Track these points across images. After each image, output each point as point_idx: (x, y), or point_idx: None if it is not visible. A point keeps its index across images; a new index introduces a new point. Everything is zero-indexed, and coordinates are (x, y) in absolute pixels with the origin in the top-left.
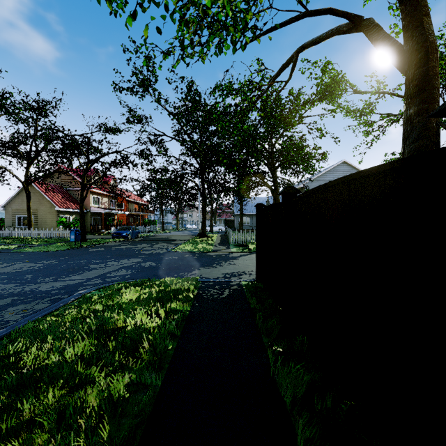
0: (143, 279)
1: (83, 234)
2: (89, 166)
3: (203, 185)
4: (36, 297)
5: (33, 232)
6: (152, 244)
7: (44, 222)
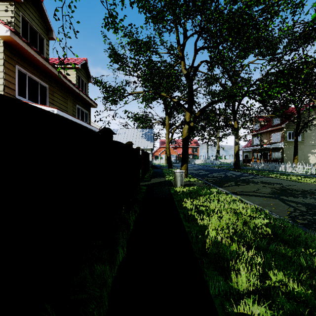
0: None
1: None
2: None
3: None
4: None
5: None
6: None
7: None
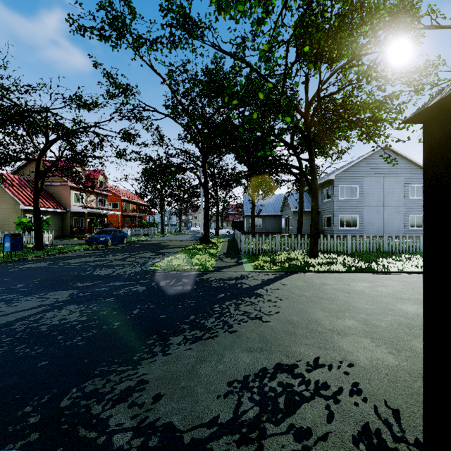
0: None
1: (38, 240)
2: (47, 146)
3: (205, 175)
4: None
5: None
6: (132, 254)
7: (7, 224)
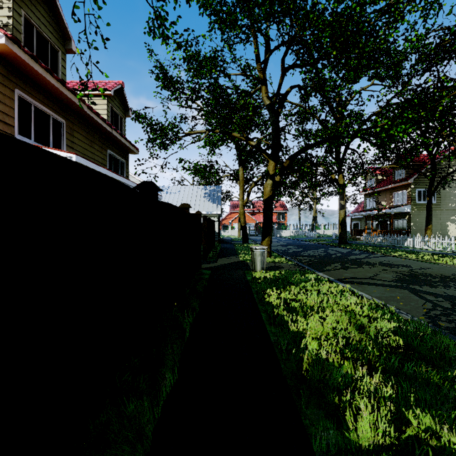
0: None
1: None
2: None
3: None
4: None
5: None
6: None
7: None
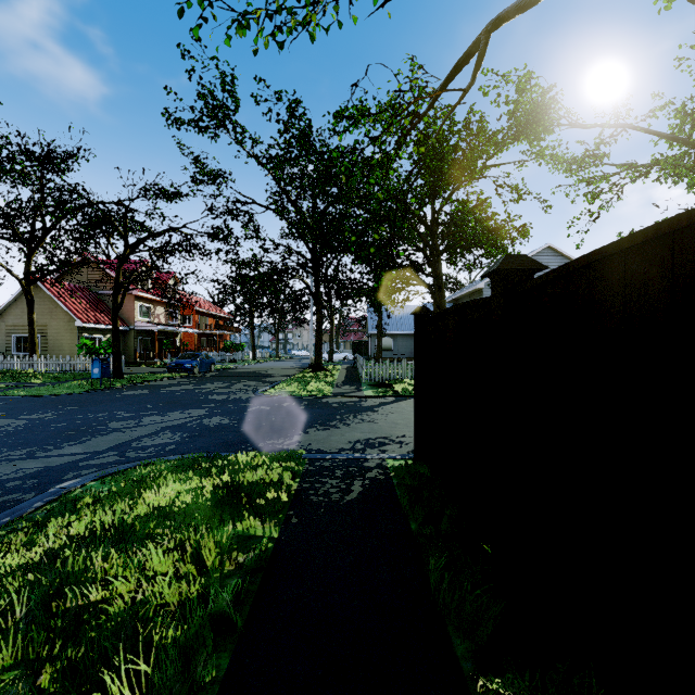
0: (198, 455)
1: (117, 366)
2: (127, 252)
3: (317, 284)
4: None
5: (37, 362)
6: (232, 382)
7: (59, 346)
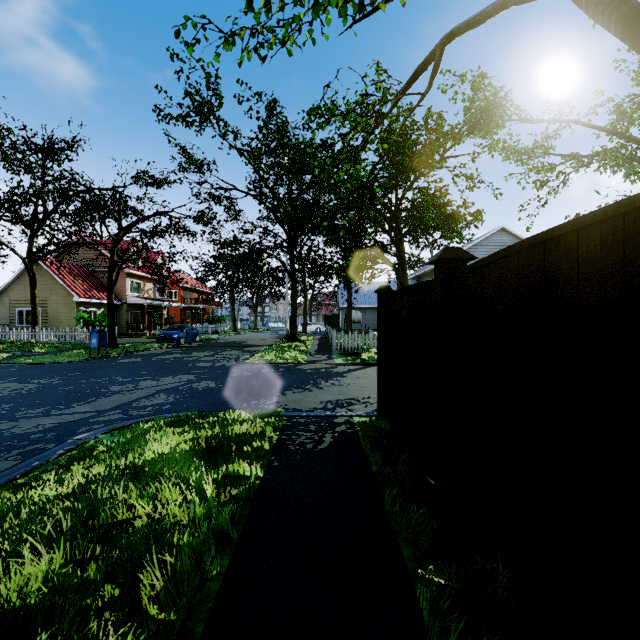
0: (191, 413)
1: (112, 337)
2: (121, 234)
3: (292, 263)
4: (0, 446)
5: (38, 333)
6: (216, 351)
7: (58, 319)
